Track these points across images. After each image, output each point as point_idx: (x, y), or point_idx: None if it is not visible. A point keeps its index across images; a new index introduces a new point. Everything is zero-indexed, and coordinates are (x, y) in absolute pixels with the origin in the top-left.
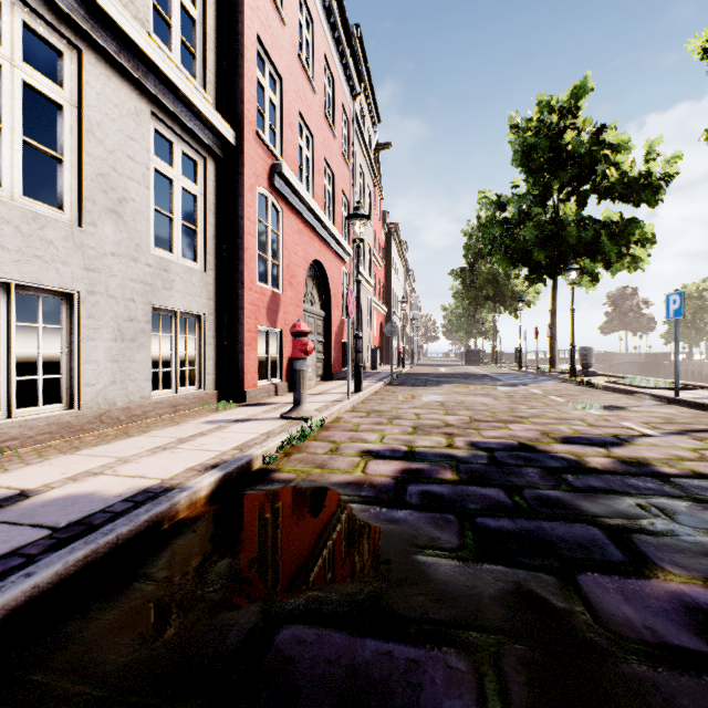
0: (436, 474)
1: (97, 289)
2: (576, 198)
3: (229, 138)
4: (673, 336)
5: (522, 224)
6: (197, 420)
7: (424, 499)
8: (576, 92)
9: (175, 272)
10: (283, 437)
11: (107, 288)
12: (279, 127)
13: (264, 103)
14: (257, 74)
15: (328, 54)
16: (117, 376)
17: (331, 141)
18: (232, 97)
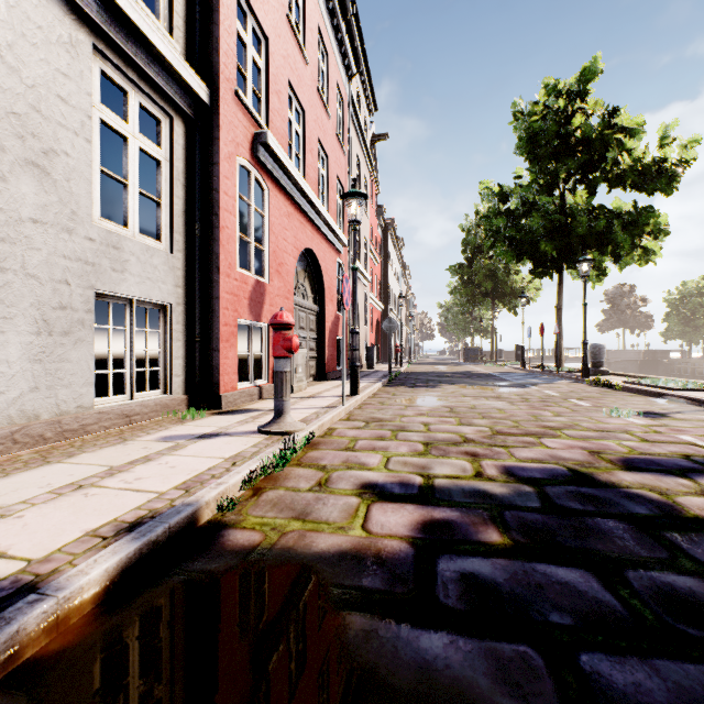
0: (474, 531)
1: (9, 265)
2: (586, 187)
3: (201, 95)
4: (672, 334)
5: (528, 214)
6: (151, 436)
7: (469, 597)
8: (586, 74)
9: (129, 251)
10: (253, 465)
11: (25, 264)
12: (264, 94)
13: (247, 62)
14: (237, 27)
15: (321, 25)
16: (41, 380)
17: (325, 120)
18: (206, 48)
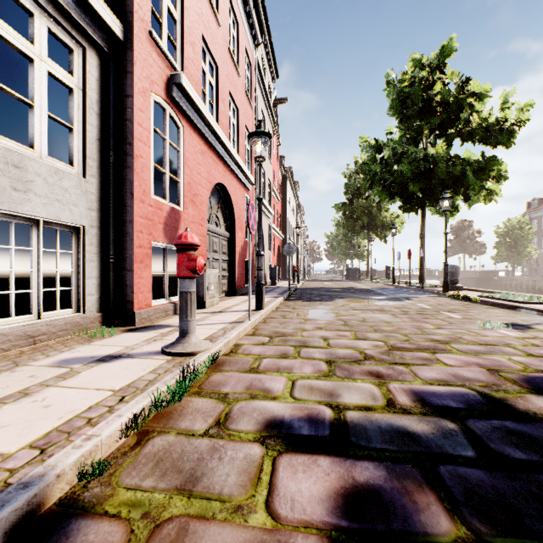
0: (414, 511)
1: None
2: (444, 140)
3: (115, 30)
4: (500, 258)
5: (399, 161)
6: (47, 359)
7: None
8: (444, 50)
9: (34, 171)
10: (141, 403)
11: None
12: (180, 43)
13: (162, 10)
14: None
15: None
16: None
17: (235, 77)
18: None
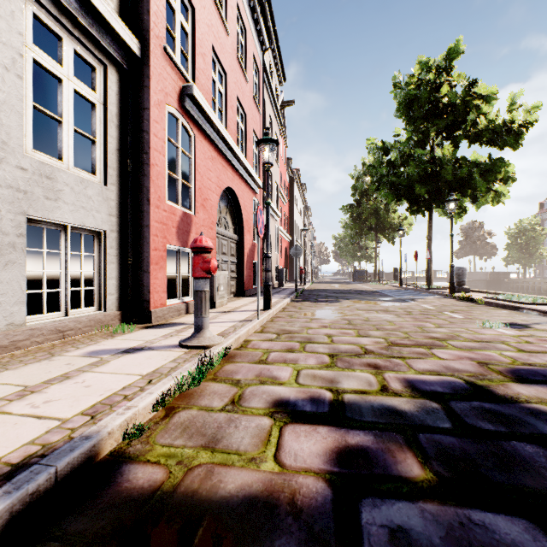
0: (393, 462)
1: None
2: (451, 142)
3: (133, 47)
4: (512, 260)
5: (405, 163)
6: (78, 351)
7: None
8: (451, 53)
9: (63, 181)
10: (167, 384)
11: None
12: (191, 55)
13: (175, 25)
14: None
15: (240, 5)
16: None
17: (243, 83)
18: (138, 8)
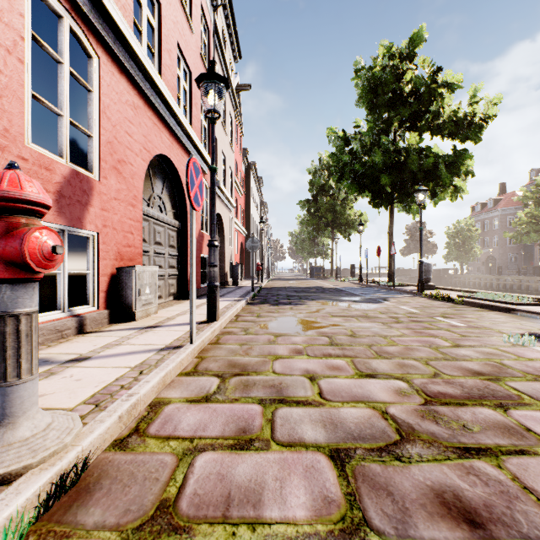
0: None
1: None
2: (414, 133)
3: None
4: (451, 257)
5: (369, 152)
6: None
7: None
8: (415, 39)
9: None
10: None
11: None
12: None
13: None
14: None
15: None
16: None
17: (186, 30)
18: None
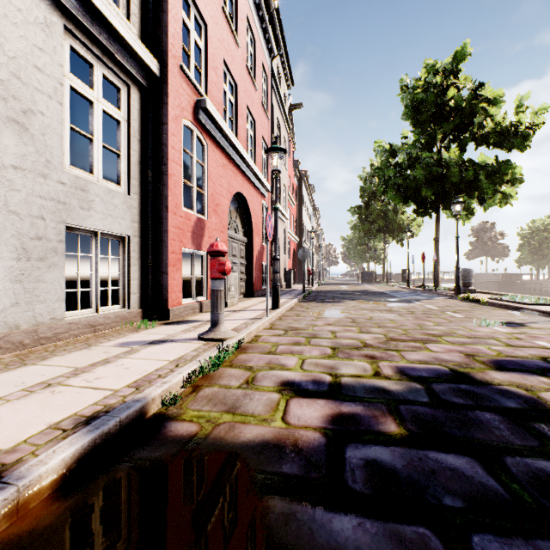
0: (375, 423)
1: None
2: (458, 145)
3: (153, 68)
4: (524, 261)
5: (412, 166)
6: (111, 342)
7: (373, 482)
8: (458, 56)
9: (94, 193)
10: (193, 367)
11: (7, 202)
12: (204, 69)
13: (190, 44)
14: (182, 15)
15: (249, 16)
16: (21, 297)
17: (252, 91)
18: (157, 31)
